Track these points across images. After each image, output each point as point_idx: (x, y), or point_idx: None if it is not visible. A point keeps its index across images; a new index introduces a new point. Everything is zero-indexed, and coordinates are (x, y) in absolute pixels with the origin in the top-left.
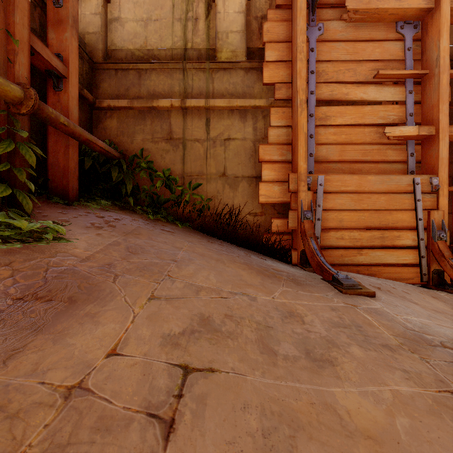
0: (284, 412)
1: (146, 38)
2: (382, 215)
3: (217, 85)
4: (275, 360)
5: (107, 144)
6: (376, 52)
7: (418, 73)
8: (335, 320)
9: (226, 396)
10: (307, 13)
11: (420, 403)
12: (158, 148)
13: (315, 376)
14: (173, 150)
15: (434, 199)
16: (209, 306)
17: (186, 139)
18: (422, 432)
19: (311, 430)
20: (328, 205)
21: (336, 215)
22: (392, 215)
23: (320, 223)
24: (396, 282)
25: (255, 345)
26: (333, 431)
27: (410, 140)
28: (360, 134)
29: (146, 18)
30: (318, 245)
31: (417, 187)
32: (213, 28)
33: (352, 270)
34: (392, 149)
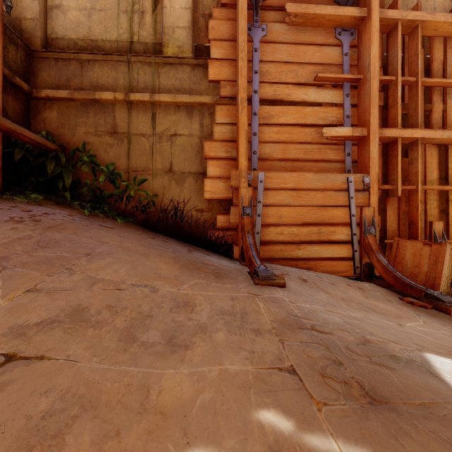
0: (89, 394)
1: (89, 28)
2: (319, 211)
3: (163, 80)
4: (129, 347)
5: (44, 135)
6: (316, 56)
7: (353, 78)
8: (226, 308)
9: (35, 381)
10: (251, 13)
11: (239, 380)
12: (101, 142)
13: (160, 360)
14: (117, 144)
15: (366, 196)
16: (95, 298)
17: (131, 134)
18: (216, 405)
19: (103, 409)
20: (268, 201)
21: (276, 211)
22: (328, 211)
23: (260, 219)
24: (326, 275)
25: (118, 333)
26: (127, 409)
27: (347, 141)
28: (302, 133)
29: (90, 8)
30: (254, 240)
31: (350, 185)
32: (160, 23)
33: (291, 264)
34: (331, 149)
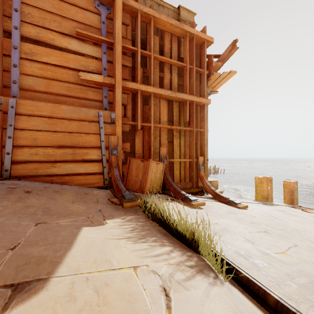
0: None
1: None
2: (74, 137)
3: None
4: None
5: None
6: (79, 16)
7: (107, 41)
8: None
9: None
10: None
11: None
12: None
13: None
14: None
15: (114, 128)
16: None
17: None
18: None
19: None
20: (21, 125)
21: (30, 134)
22: (82, 137)
23: (11, 140)
24: (66, 186)
25: None
26: None
27: (105, 86)
28: (65, 74)
29: None
30: None
31: (100, 118)
32: None
33: (47, 180)
34: (92, 91)
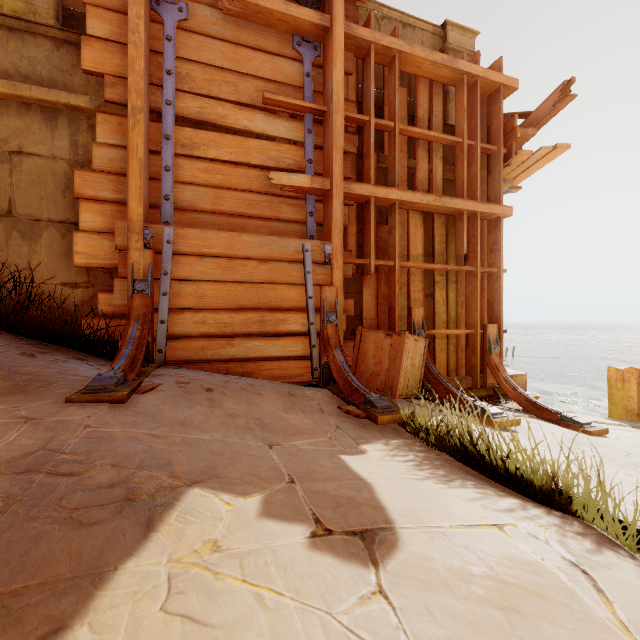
0: None
1: None
2: (262, 290)
3: None
4: None
5: None
6: (266, 68)
7: (315, 109)
8: None
9: None
10: None
11: None
12: None
13: None
14: None
15: (329, 272)
16: None
17: None
18: None
19: None
20: (181, 273)
21: (195, 288)
22: (276, 291)
23: (167, 299)
24: (258, 381)
25: None
26: None
27: (310, 195)
28: (244, 177)
29: None
30: (145, 331)
31: (306, 255)
32: None
33: (220, 369)
34: (287, 204)
